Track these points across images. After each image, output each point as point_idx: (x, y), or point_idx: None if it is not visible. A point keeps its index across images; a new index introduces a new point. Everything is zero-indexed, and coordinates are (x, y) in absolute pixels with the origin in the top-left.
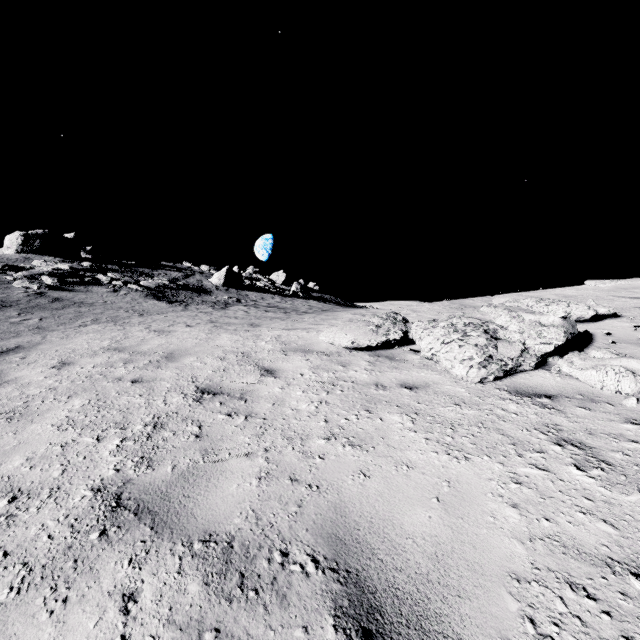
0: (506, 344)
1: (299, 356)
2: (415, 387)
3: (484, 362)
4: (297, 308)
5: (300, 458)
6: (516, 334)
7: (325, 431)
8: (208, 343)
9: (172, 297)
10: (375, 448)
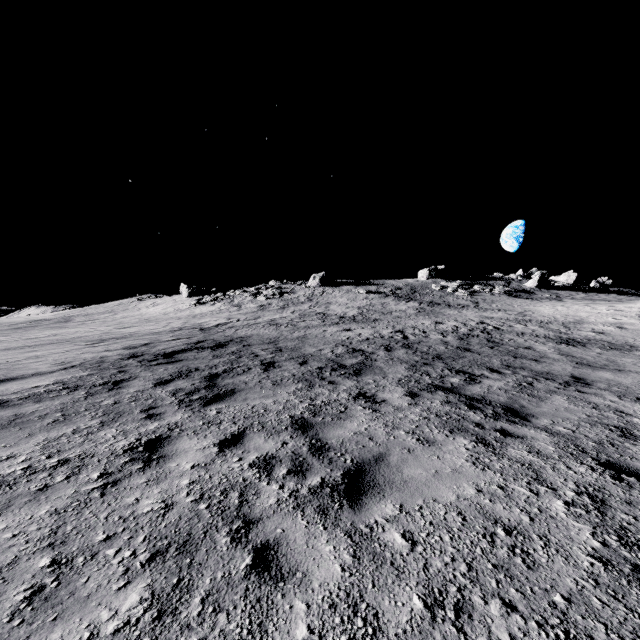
0: None
1: (636, 309)
2: None
3: None
4: (609, 299)
5: None
6: None
7: None
8: (595, 308)
9: (520, 296)
10: None
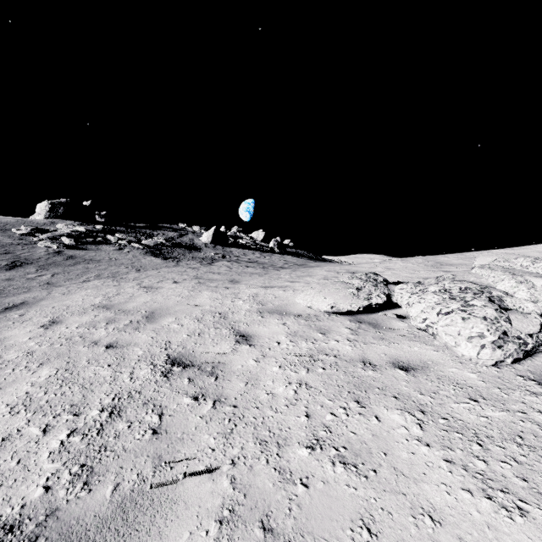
0: (520, 316)
1: (276, 319)
2: (411, 368)
3: (499, 341)
4: (274, 263)
5: (276, 482)
6: (529, 303)
7: (307, 433)
8: (189, 301)
9: (167, 254)
10: (377, 473)
